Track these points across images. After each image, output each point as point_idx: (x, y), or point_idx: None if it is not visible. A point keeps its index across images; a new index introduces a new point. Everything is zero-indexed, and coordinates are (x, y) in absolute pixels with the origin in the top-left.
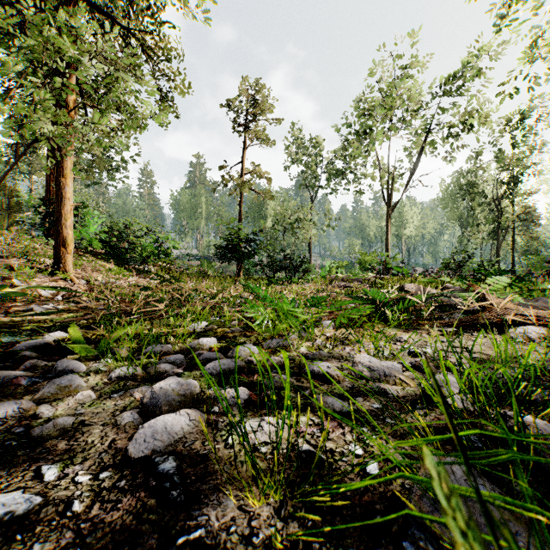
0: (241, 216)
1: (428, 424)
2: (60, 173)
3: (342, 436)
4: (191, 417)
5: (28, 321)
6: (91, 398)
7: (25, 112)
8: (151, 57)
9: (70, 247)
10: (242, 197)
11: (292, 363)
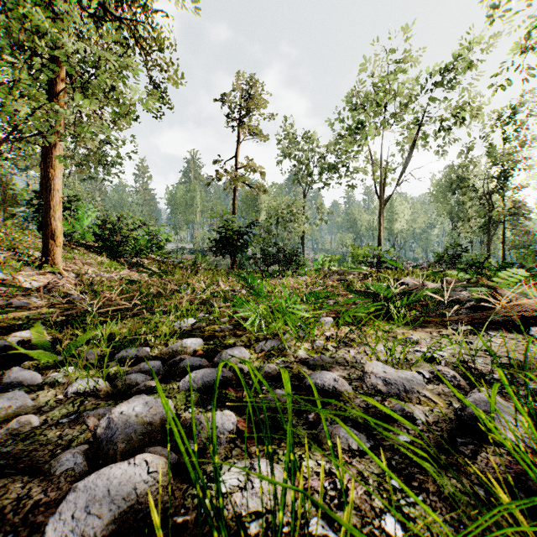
0: (234, 210)
1: (483, 474)
2: (49, 163)
3: (367, 498)
4: (150, 467)
5: (3, 318)
6: (31, 425)
7: (2, 94)
8: (143, 46)
9: (59, 240)
10: (236, 191)
11: (290, 373)
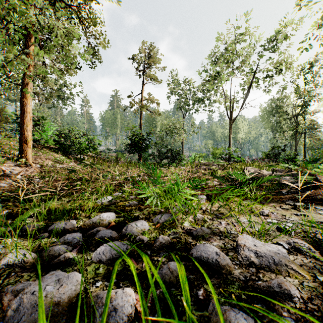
0: (141, 125)
1: None
2: (23, 95)
3: None
4: None
5: None
6: None
7: None
8: (83, 23)
9: (30, 144)
10: (142, 114)
11: (179, 243)
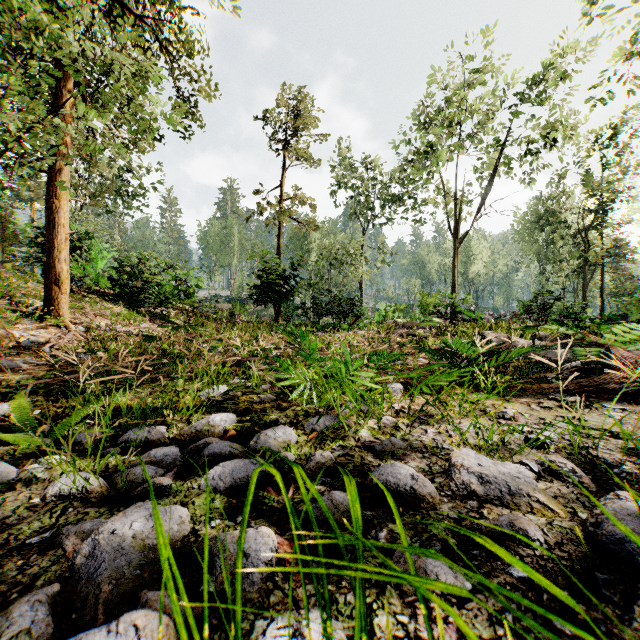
0: (279, 249)
1: None
2: (52, 193)
3: None
4: (141, 636)
5: None
6: None
7: None
8: (168, 51)
9: (65, 286)
10: (281, 227)
11: (350, 464)
